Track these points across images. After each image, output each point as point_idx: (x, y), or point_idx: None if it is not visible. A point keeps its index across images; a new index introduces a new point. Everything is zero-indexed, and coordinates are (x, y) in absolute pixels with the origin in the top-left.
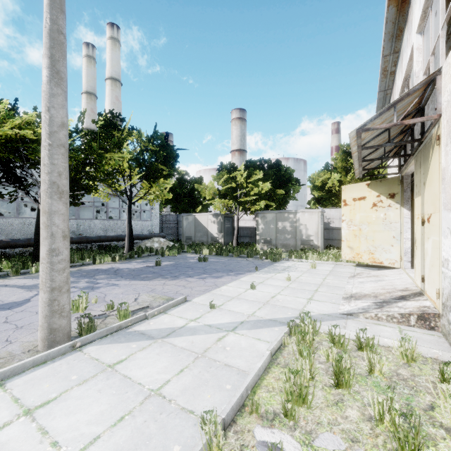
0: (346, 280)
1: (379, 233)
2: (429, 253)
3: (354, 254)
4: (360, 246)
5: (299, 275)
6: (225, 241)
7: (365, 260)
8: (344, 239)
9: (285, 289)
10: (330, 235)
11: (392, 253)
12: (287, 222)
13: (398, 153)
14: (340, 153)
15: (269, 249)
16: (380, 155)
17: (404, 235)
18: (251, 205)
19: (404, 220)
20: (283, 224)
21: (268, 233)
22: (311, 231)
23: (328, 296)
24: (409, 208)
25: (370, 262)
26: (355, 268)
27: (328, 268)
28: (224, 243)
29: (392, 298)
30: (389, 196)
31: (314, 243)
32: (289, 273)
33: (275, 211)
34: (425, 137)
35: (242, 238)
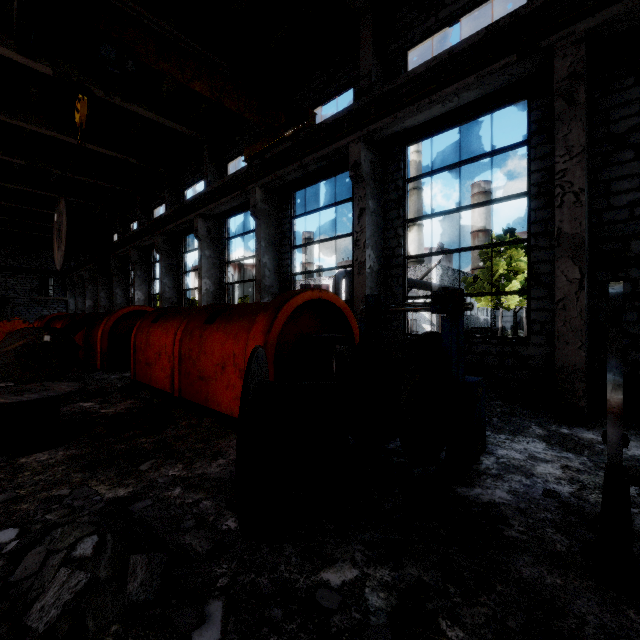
0: None
1: None
2: None
3: None
4: None
5: None
6: None
7: None
8: None
9: None
10: None
11: None
12: None
13: None
14: None
15: None
16: None
17: None
18: None
19: None
20: None
21: None
22: None
23: None
24: None
25: None
26: None
27: None
28: None
29: None
30: None
31: None
32: None
33: None
34: None
35: None
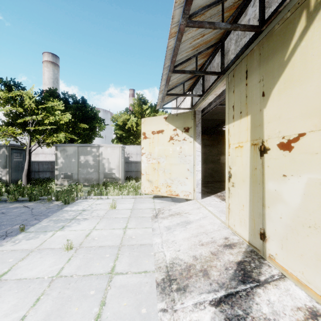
0: (150, 224)
1: (175, 166)
2: (291, 200)
3: (153, 188)
4: (159, 179)
5: (91, 229)
6: (13, 178)
7: (163, 193)
8: (144, 172)
9: (46, 292)
10: (129, 168)
11: (187, 185)
12: (89, 156)
13: (191, 90)
14: (137, 99)
15: (67, 185)
16: (183, 80)
17: (196, 167)
18: (48, 136)
19: (196, 153)
20: (86, 158)
21: (69, 167)
22: (113, 165)
23: (133, 289)
24: (200, 142)
25: (167, 195)
26: (153, 200)
27: (129, 204)
28: (11, 181)
29: (232, 277)
30: (184, 130)
31: (116, 176)
32: (79, 224)
33: (77, 145)
34: (274, 17)
35: (41, 173)
